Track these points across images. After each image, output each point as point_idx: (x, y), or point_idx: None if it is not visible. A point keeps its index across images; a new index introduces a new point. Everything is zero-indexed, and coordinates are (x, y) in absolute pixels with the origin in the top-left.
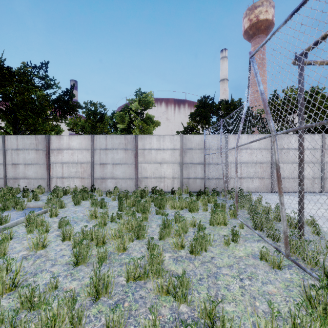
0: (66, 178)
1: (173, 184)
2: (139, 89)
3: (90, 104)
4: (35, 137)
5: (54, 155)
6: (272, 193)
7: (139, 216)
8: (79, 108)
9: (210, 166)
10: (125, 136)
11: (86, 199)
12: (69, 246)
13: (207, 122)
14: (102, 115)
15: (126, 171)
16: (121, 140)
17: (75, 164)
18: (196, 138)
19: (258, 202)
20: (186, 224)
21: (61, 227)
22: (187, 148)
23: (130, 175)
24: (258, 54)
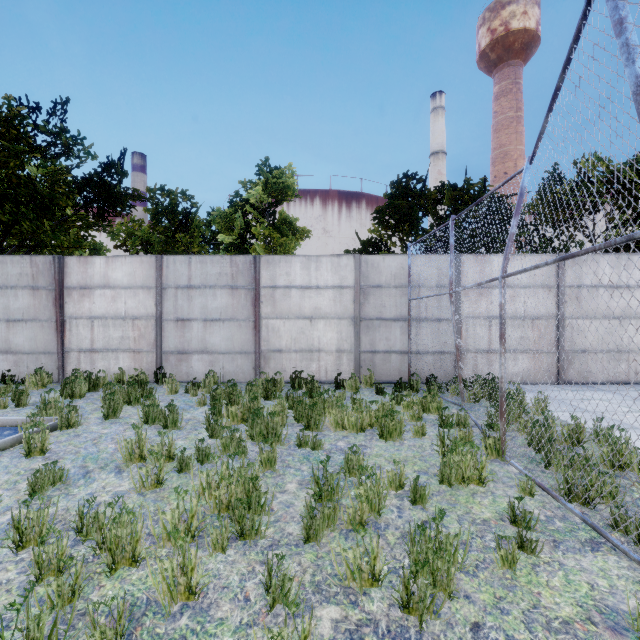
0: (100, 351)
1: (340, 365)
2: (266, 160)
3: (162, 192)
4: (31, 260)
5: (72, 299)
6: (560, 386)
7: (254, 451)
8: (136, 199)
9: (421, 325)
10: (231, 258)
11: (137, 402)
12: (29, 572)
13: (413, 229)
14: (186, 216)
15: (235, 336)
16: (223, 267)
17: (119, 321)
18: (390, 263)
19: (541, 410)
20: (381, 489)
21: (11, 508)
22: (371, 285)
23: (243, 344)
24: (507, 99)
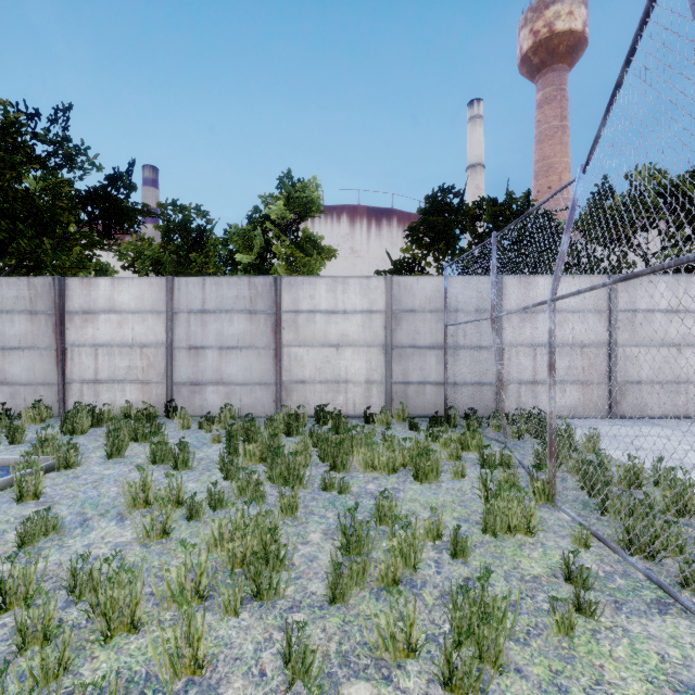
0: (105, 382)
1: (369, 397)
2: (288, 172)
3: (174, 207)
4: (28, 282)
5: (74, 325)
6: (612, 421)
7: (274, 495)
8: (145, 215)
9: (459, 353)
10: (250, 280)
11: (144, 439)
12: (11, 640)
13: (450, 248)
14: (200, 234)
15: (254, 365)
16: (241, 290)
17: (126, 349)
18: (425, 285)
19: (593, 448)
20: (417, 541)
21: None
22: (403, 309)
23: (262, 374)
24: (551, 107)
